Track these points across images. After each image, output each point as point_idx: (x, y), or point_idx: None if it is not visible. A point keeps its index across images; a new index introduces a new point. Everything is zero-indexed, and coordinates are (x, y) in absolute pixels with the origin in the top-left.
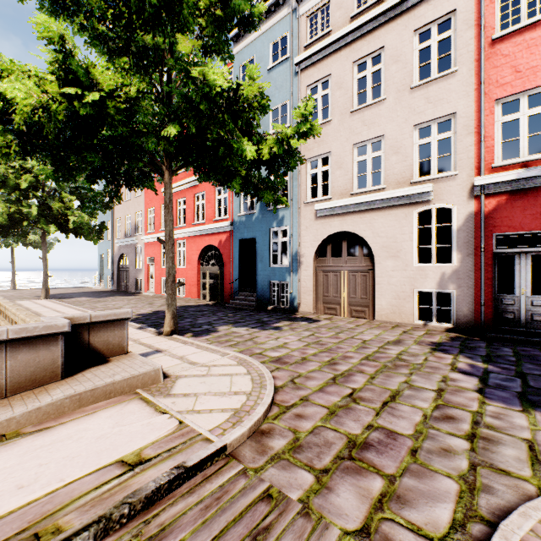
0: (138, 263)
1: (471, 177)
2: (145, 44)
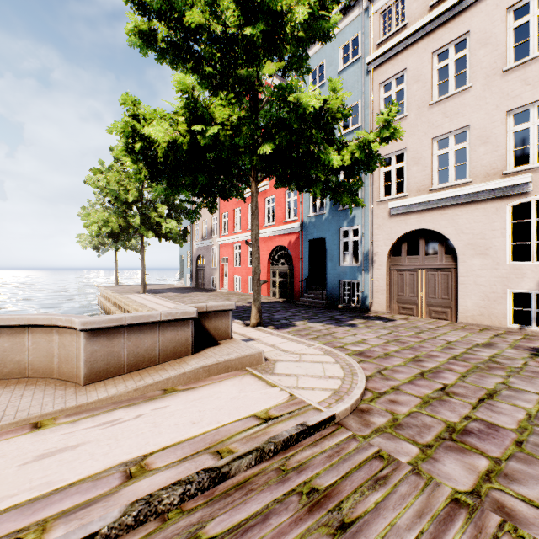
0: (213, 263)
1: None
2: (241, 75)
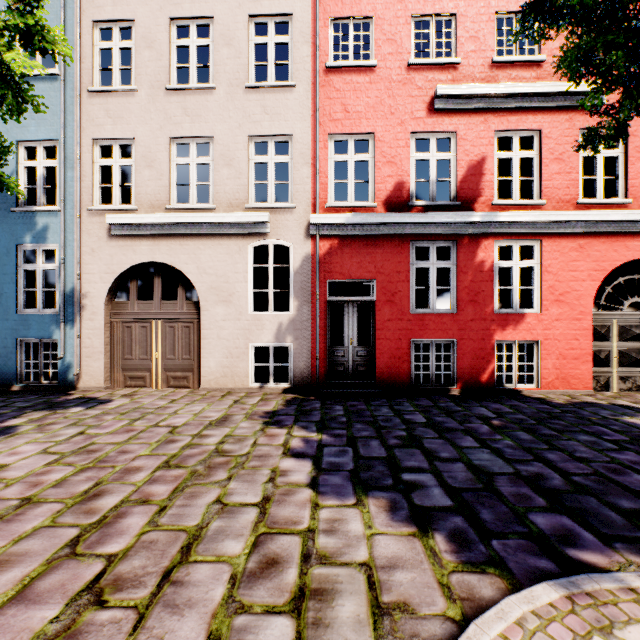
0: None
1: (308, 214)
2: None
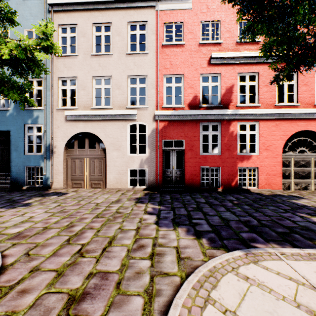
0: None
1: (154, 110)
2: None
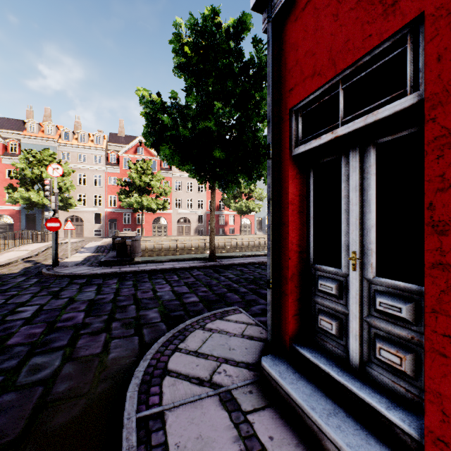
0: None
1: (105, 208)
2: None
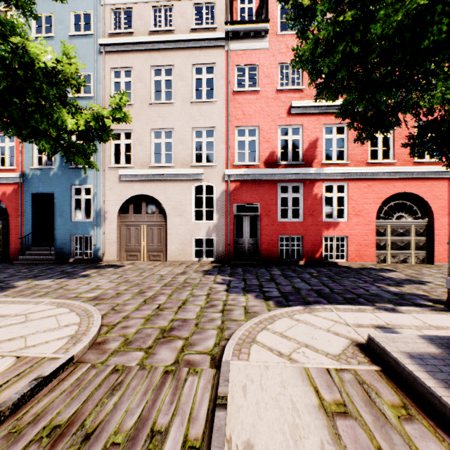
0: None
1: (223, 169)
2: None
